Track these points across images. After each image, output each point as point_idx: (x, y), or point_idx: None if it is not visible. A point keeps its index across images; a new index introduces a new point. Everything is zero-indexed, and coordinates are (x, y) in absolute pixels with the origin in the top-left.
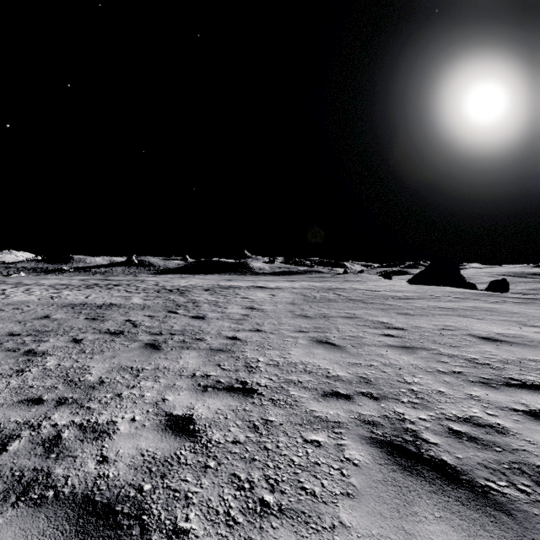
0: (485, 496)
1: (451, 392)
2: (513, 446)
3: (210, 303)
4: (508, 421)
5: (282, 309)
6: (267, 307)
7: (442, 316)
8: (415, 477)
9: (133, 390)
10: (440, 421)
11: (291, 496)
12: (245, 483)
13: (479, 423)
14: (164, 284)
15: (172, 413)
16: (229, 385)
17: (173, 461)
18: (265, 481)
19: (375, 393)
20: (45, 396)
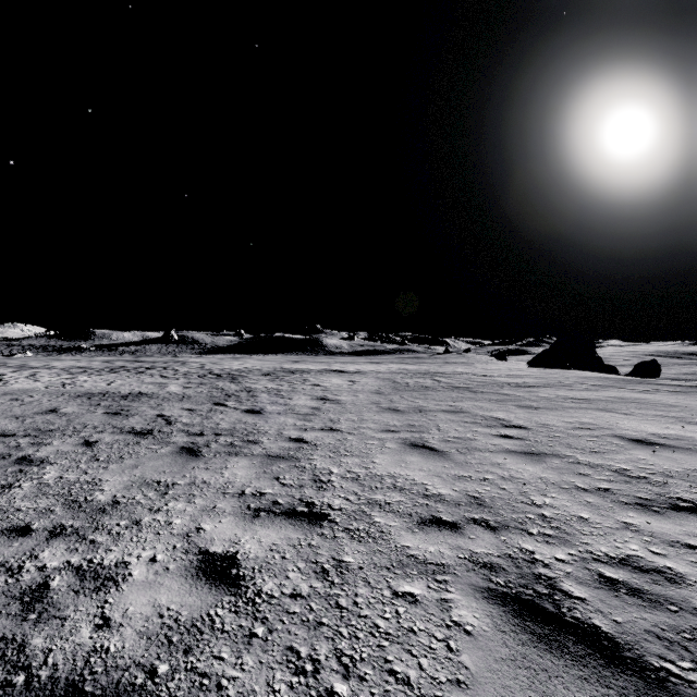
0: (663, 686)
1: (598, 519)
2: (694, 603)
3: (270, 392)
4: (682, 563)
5: (364, 400)
6: (344, 398)
7: (576, 410)
8: (556, 653)
9: (158, 515)
10: (586, 563)
11: (374, 685)
12: (306, 662)
13: (642, 567)
14: (211, 367)
15: (208, 550)
16: (289, 507)
17: (204, 625)
18: (336, 659)
19: (492, 520)
20: (36, 523)
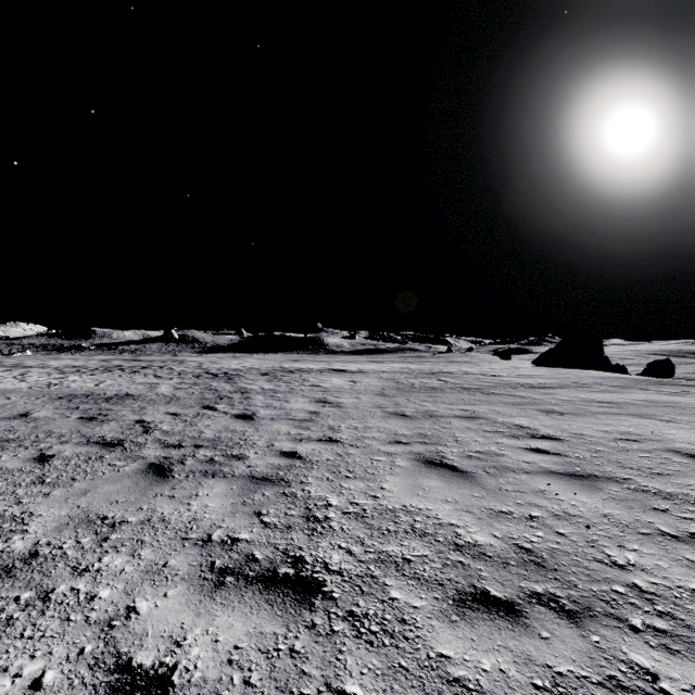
0: None
1: None
2: None
3: (266, 393)
4: None
5: (367, 403)
6: (345, 400)
7: (609, 416)
8: None
9: (81, 579)
10: None
11: None
12: None
13: None
14: (208, 366)
15: (131, 662)
16: (268, 567)
17: None
18: None
19: (565, 597)
20: None
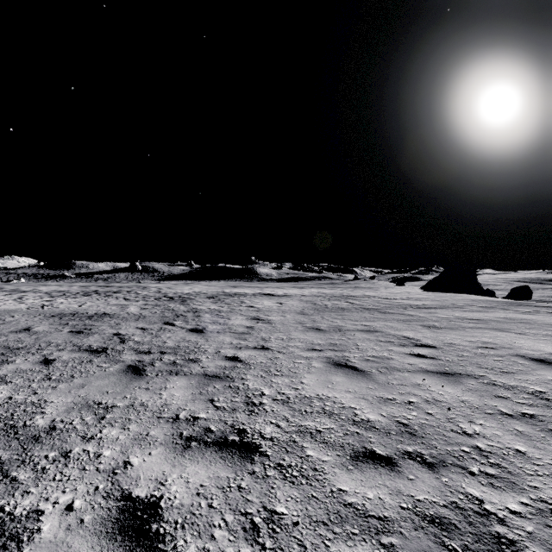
0: None
1: (536, 454)
2: None
3: (212, 312)
4: None
5: (291, 320)
6: (274, 318)
7: (475, 330)
8: None
9: (89, 444)
10: (546, 518)
11: None
12: None
13: None
14: (166, 291)
15: (131, 494)
16: (221, 436)
17: None
18: None
19: (428, 454)
20: None
